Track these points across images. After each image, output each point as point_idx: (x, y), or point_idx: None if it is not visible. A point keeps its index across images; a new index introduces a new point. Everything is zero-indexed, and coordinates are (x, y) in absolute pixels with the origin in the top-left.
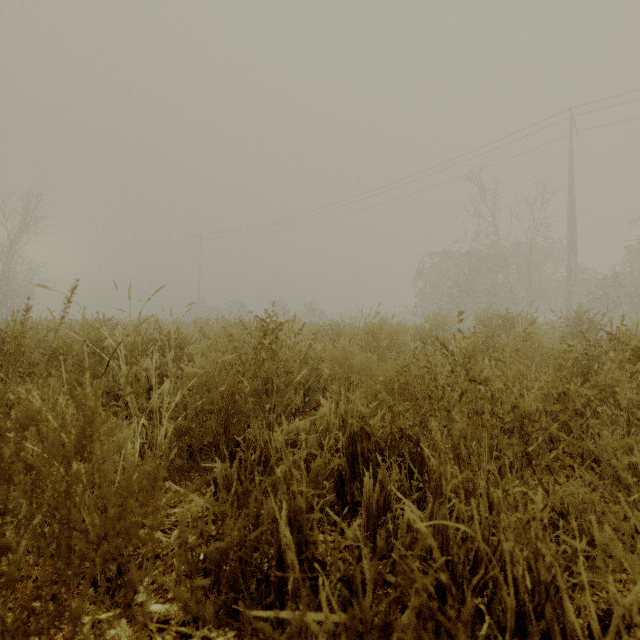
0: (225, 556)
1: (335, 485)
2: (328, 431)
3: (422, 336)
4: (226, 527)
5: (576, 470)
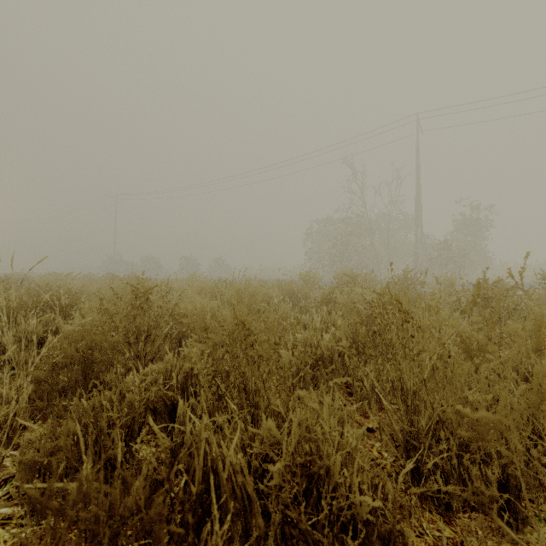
0: (57, 466)
1: (169, 411)
2: (172, 372)
3: (289, 291)
4: (59, 446)
5: (332, 389)
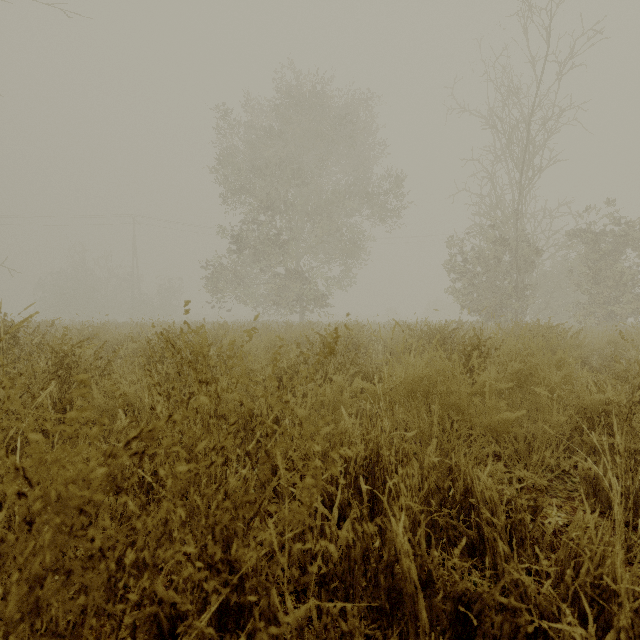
0: None
1: None
2: None
3: None
4: None
5: None
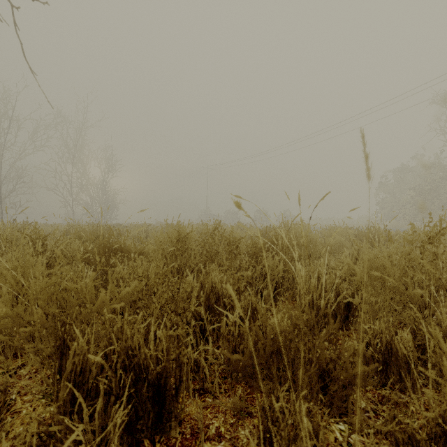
0: None
1: None
2: None
3: None
4: None
5: None
